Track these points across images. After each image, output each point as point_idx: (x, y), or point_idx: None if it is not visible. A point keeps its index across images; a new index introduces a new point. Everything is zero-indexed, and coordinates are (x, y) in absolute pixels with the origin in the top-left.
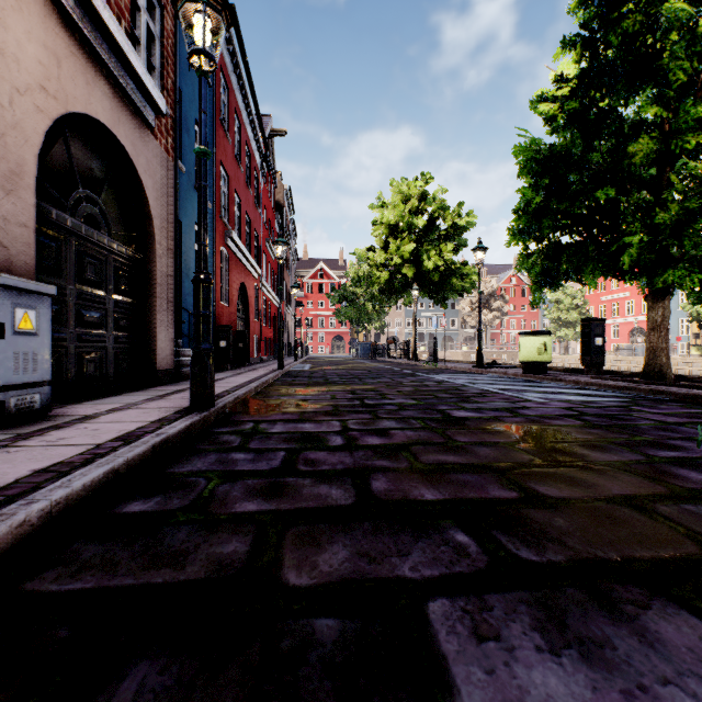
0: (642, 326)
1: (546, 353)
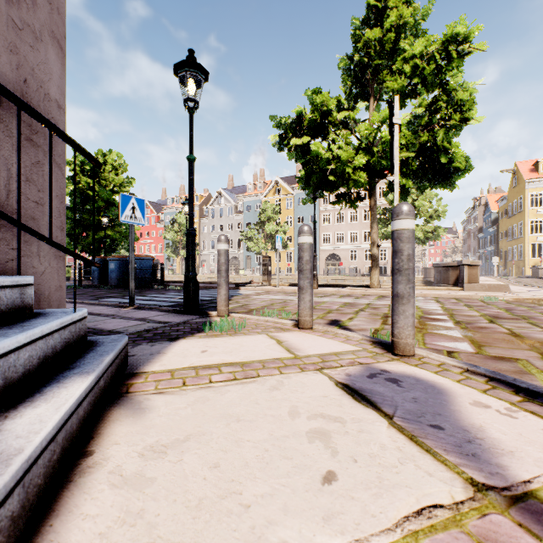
0: (159, 258)
1: (69, 273)
